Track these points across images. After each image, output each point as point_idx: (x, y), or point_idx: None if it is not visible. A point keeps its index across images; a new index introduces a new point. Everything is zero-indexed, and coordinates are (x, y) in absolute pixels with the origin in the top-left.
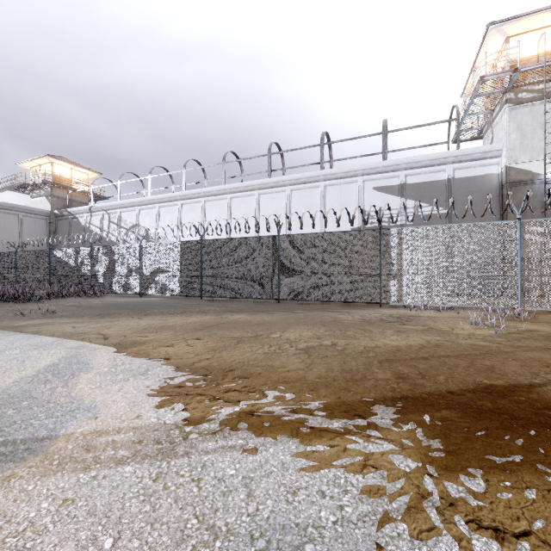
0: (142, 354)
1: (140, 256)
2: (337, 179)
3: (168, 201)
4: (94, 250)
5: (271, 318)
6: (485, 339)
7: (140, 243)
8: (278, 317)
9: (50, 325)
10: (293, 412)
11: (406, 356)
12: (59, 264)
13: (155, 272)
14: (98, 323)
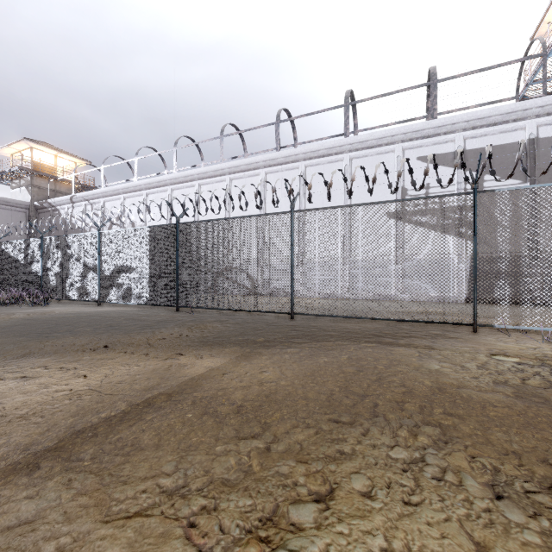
0: None
1: (99, 249)
2: (368, 149)
3: (156, 186)
4: (45, 242)
5: (280, 371)
6: None
7: (99, 230)
8: (295, 367)
9: None
10: None
11: None
12: (8, 261)
13: (117, 271)
14: None
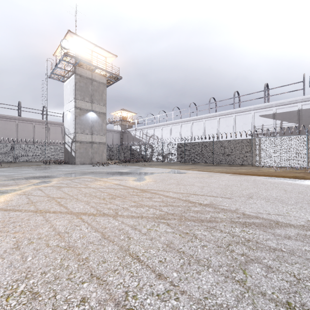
0: (185, 170)
1: (162, 148)
2: (241, 112)
3: (166, 125)
4: (146, 146)
5: (210, 167)
6: (268, 171)
7: (162, 144)
8: (212, 167)
9: (155, 166)
10: (214, 173)
11: (240, 172)
12: (134, 151)
13: (168, 154)
14: (165, 167)
